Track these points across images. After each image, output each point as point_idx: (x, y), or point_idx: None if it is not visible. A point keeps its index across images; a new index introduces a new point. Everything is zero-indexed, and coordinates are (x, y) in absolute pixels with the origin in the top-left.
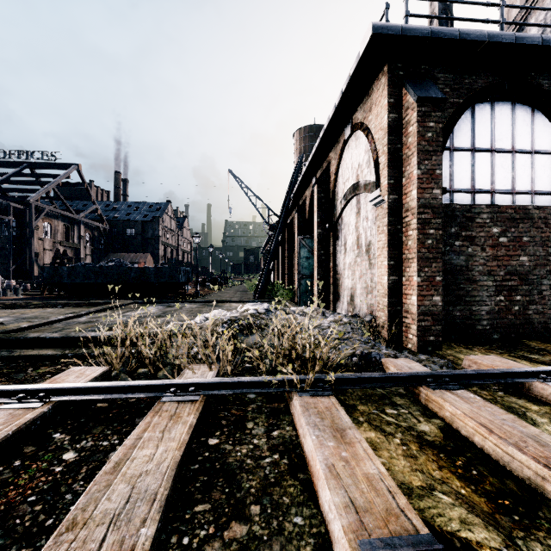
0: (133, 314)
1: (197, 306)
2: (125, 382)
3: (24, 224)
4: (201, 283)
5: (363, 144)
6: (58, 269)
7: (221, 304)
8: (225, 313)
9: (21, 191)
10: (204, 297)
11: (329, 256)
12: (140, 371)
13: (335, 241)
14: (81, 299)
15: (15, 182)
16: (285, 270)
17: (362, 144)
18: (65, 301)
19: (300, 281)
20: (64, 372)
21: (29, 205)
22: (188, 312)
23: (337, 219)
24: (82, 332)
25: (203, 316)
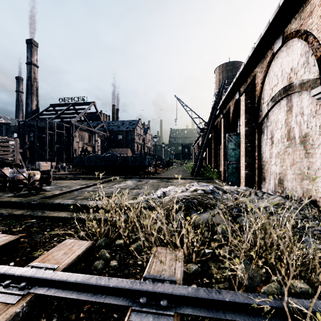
0: (118, 186)
1: (156, 181)
2: (96, 278)
3: (70, 134)
4: (157, 165)
5: (298, 49)
6: (82, 158)
7: (171, 180)
8: (177, 190)
9: (68, 118)
10: (160, 174)
11: (254, 148)
12: (117, 242)
13: (260, 136)
14: (93, 174)
15: (66, 114)
16: (210, 158)
17: (297, 49)
18: (84, 176)
19: (228, 165)
20: (58, 245)
21: (72, 124)
22: (151, 186)
23: (263, 119)
24: (84, 201)
25: (162, 191)
